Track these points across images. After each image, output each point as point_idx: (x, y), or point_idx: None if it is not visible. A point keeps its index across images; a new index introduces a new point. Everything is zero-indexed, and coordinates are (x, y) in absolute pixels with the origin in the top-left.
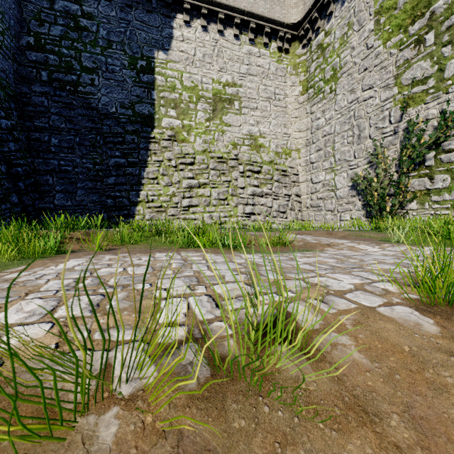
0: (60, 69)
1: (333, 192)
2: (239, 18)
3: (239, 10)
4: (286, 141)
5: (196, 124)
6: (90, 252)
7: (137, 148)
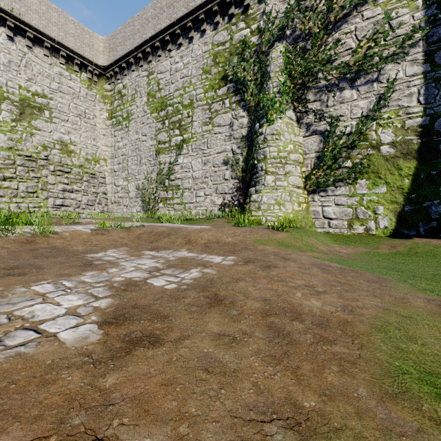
0: None
1: (128, 194)
2: (50, 44)
3: (50, 37)
4: (95, 151)
5: (0, 122)
6: None
7: None
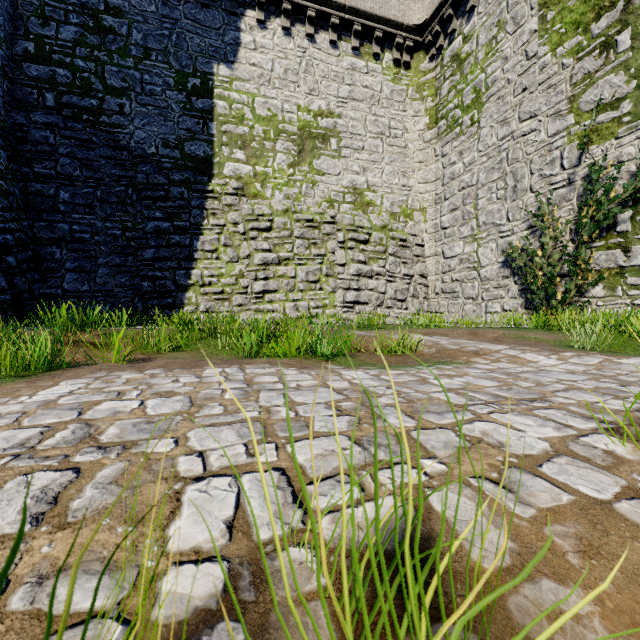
0: (74, 90)
1: (476, 271)
2: (337, 17)
3: (337, 4)
4: (405, 197)
5: (275, 171)
6: (103, 365)
7: (188, 206)
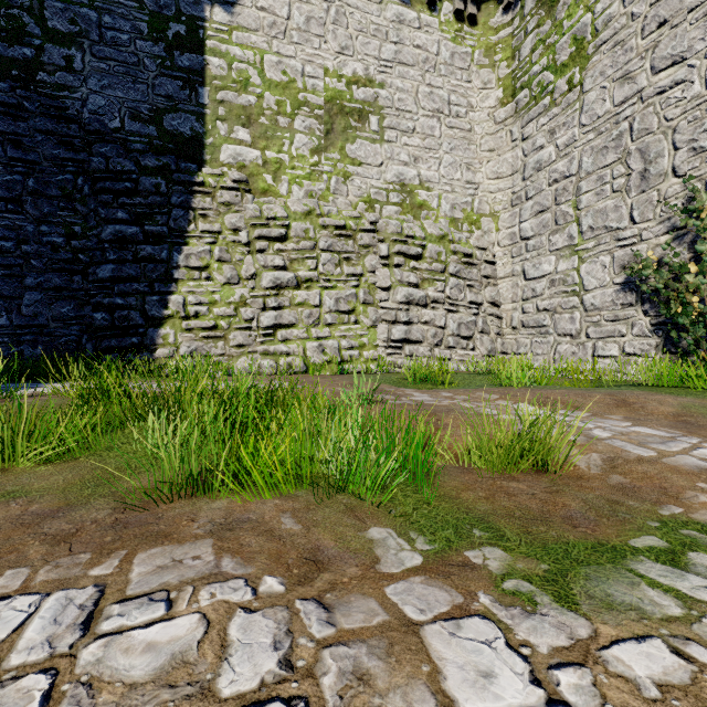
0: None
1: (577, 297)
2: None
3: None
4: (470, 197)
5: (293, 159)
6: None
7: (166, 205)
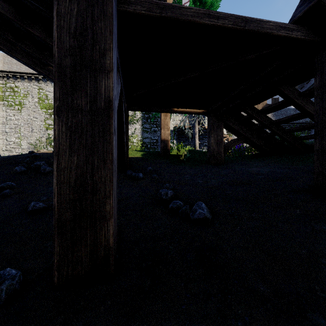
0: None
1: (20, 146)
2: None
3: None
4: None
5: None
6: None
7: None
